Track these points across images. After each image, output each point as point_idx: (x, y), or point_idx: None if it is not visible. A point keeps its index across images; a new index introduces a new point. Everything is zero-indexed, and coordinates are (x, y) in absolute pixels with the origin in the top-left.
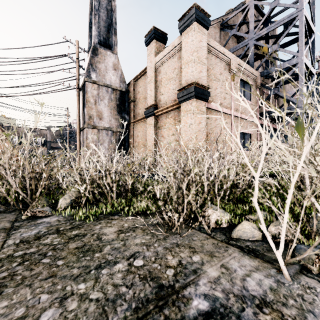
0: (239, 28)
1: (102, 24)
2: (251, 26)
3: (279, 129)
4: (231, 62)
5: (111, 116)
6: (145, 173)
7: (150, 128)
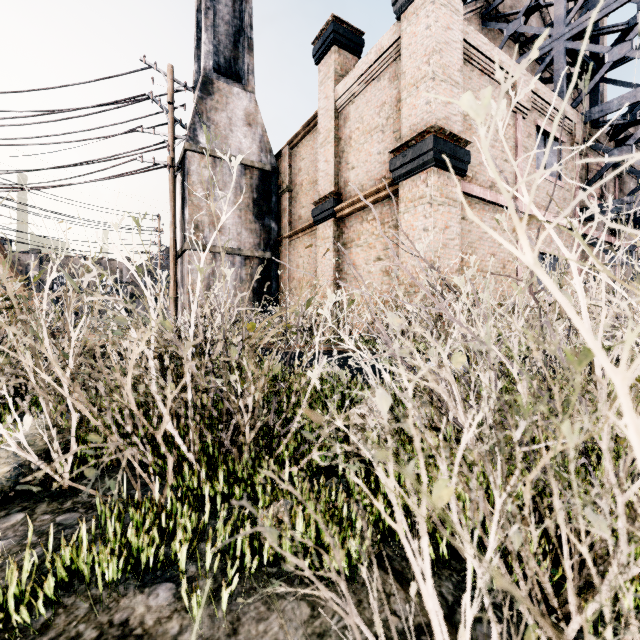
0: (526, 21)
1: (223, 29)
2: (559, 8)
3: (634, 245)
4: (516, 86)
5: (240, 224)
6: (314, 370)
7: (325, 247)
